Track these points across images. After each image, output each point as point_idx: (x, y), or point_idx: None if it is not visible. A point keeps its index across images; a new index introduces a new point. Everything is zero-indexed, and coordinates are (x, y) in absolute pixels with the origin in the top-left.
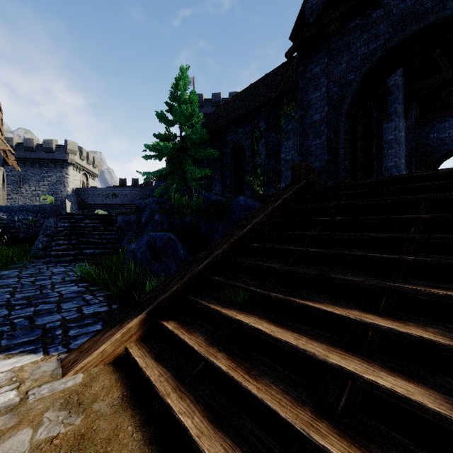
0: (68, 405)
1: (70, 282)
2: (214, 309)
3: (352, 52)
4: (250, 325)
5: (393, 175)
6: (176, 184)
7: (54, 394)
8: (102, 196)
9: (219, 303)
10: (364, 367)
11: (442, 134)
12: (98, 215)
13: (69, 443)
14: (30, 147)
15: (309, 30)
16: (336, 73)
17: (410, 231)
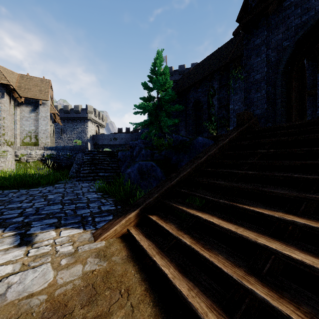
0: (99, 256)
1: (92, 192)
2: (181, 209)
3: (287, 24)
4: (205, 219)
5: None
6: (155, 130)
7: (91, 250)
8: (108, 139)
9: (184, 205)
10: (283, 247)
11: None
12: (106, 151)
13: (101, 274)
14: (67, 110)
15: (251, 13)
16: (274, 42)
17: None
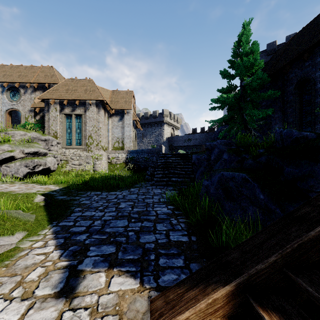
0: None
1: (163, 203)
2: None
3: None
4: None
5: None
6: (236, 127)
7: None
8: (182, 141)
9: None
10: None
11: None
12: (179, 154)
13: None
14: (147, 117)
15: None
16: None
17: None
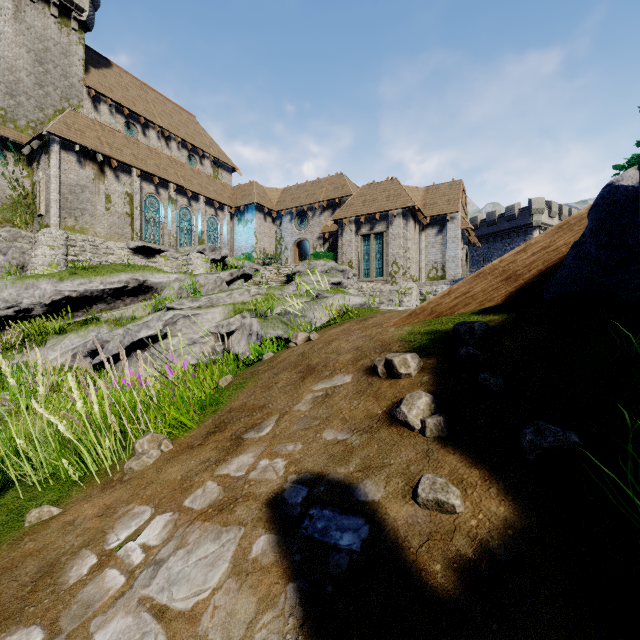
0: None
1: None
2: None
3: None
4: None
5: None
6: None
7: None
8: None
9: None
10: None
11: None
12: None
13: None
14: (492, 221)
15: None
16: None
17: None
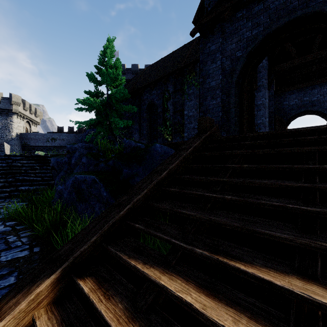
0: None
1: None
2: (135, 267)
3: (239, 35)
4: (177, 296)
5: (261, 129)
6: (103, 132)
7: None
8: (43, 140)
9: (140, 256)
10: None
11: (291, 102)
12: (34, 156)
13: None
14: None
15: (208, 16)
16: (228, 51)
17: (317, 181)
